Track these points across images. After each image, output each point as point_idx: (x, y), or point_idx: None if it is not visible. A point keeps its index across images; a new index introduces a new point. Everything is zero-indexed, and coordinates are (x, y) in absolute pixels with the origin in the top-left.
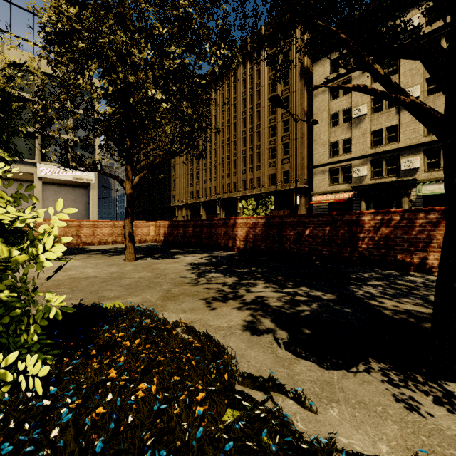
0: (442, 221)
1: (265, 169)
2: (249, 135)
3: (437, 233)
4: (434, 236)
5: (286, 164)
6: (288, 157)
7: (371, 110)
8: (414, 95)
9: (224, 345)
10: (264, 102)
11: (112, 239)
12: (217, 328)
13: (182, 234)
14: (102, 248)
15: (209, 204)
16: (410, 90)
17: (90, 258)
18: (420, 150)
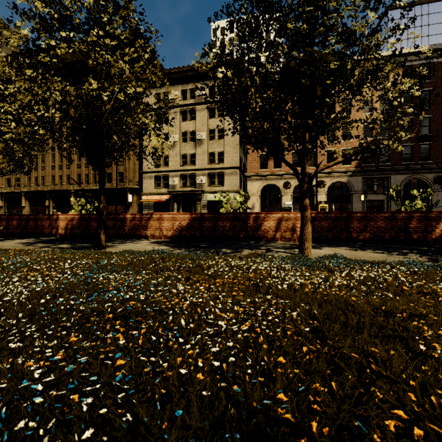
0: (151, 218)
1: None
2: None
3: (149, 223)
4: (149, 224)
5: (120, 166)
6: (122, 161)
7: (181, 139)
8: (203, 137)
9: None
10: None
11: None
12: None
13: (5, 226)
14: None
15: (35, 194)
16: (201, 133)
17: None
18: (206, 172)
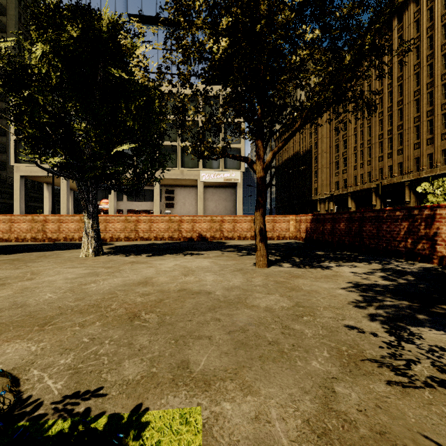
0: None
1: None
2: (425, 94)
3: None
4: None
5: None
6: None
7: None
8: None
9: None
10: None
11: (250, 235)
12: None
13: (329, 230)
14: (239, 244)
15: (360, 194)
16: None
17: (221, 257)
18: None
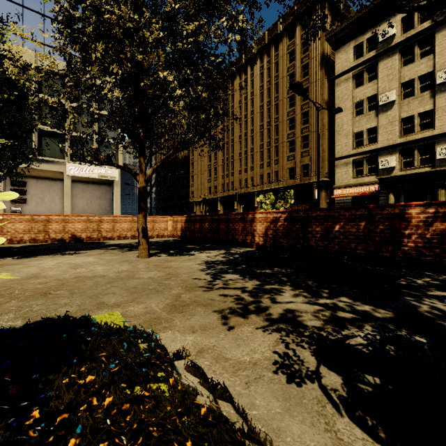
0: None
1: (283, 163)
2: (266, 129)
3: None
4: None
5: (305, 158)
6: (307, 150)
7: (401, 96)
8: None
9: (248, 404)
10: (282, 95)
11: (131, 234)
12: (236, 364)
13: (198, 229)
14: (120, 243)
15: (227, 199)
16: None
17: (105, 254)
18: None
